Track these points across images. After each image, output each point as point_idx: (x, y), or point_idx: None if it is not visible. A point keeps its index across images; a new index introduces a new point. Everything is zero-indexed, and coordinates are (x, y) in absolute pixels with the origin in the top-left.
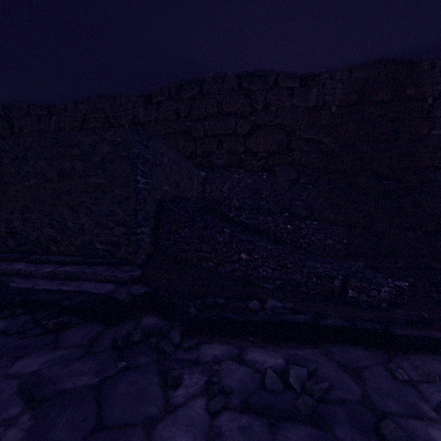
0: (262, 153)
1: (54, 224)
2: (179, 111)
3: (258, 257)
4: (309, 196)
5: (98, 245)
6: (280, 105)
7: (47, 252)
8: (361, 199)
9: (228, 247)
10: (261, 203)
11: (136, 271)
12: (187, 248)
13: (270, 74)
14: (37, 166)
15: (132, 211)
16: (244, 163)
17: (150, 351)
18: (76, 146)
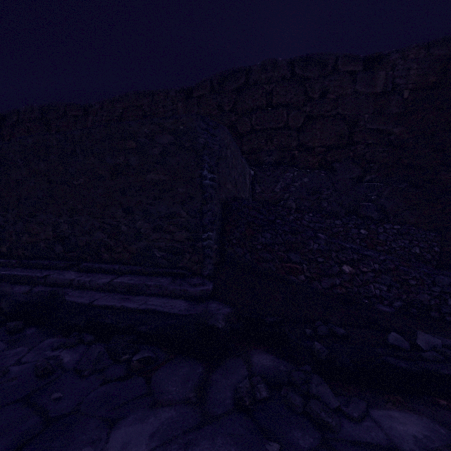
0: (319, 148)
1: (105, 228)
2: (223, 104)
3: (368, 270)
4: (380, 195)
5: (157, 252)
6: (340, 92)
7: (98, 260)
8: (448, 198)
9: (325, 257)
10: (322, 204)
11: (207, 284)
12: (270, 257)
13: (328, 57)
14: (87, 162)
15: (197, 213)
16: (298, 160)
17: (298, 419)
18: (131, 138)
